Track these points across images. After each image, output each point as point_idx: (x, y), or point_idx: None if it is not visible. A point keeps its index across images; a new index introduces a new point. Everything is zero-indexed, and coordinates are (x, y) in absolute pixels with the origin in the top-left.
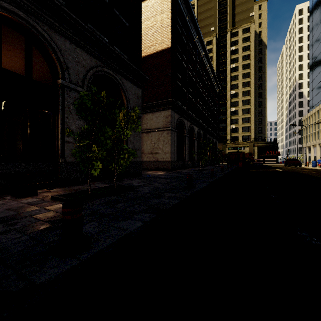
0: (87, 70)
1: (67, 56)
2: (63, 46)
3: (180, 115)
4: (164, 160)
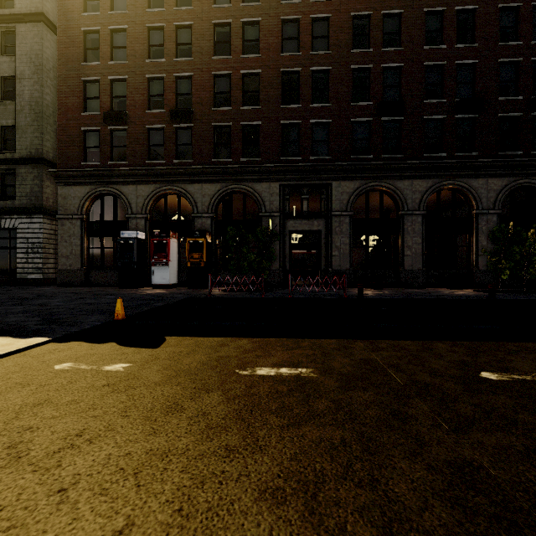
0: (498, 192)
1: (480, 190)
2: (477, 184)
3: None
4: None
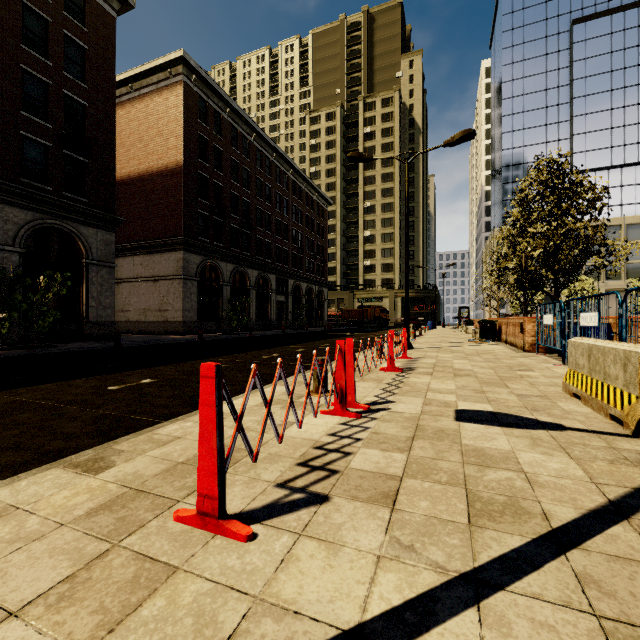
0: (20, 226)
1: None
2: None
3: (207, 256)
4: (175, 321)
